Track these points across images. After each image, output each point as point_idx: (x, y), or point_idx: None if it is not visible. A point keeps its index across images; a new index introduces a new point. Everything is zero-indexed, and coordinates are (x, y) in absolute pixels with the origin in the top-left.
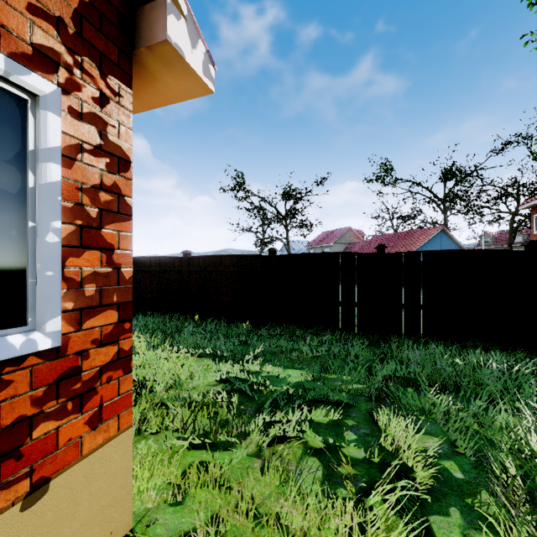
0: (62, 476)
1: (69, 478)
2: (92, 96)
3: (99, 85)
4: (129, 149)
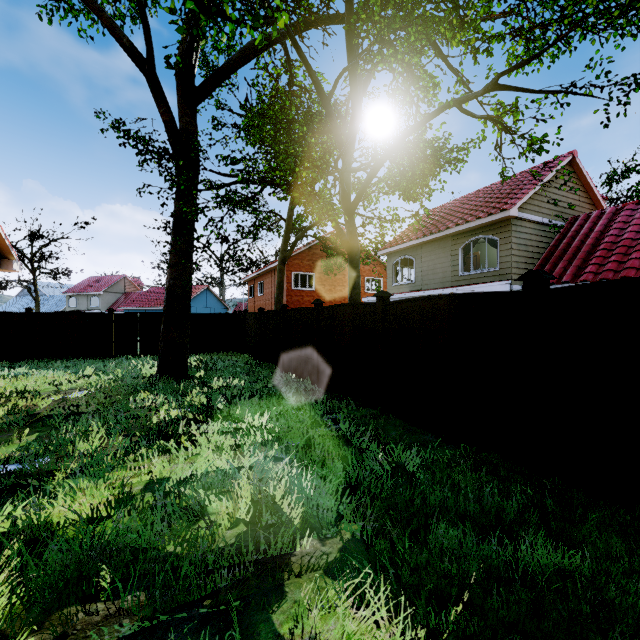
0: None
1: None
2: None
3: None
4: None
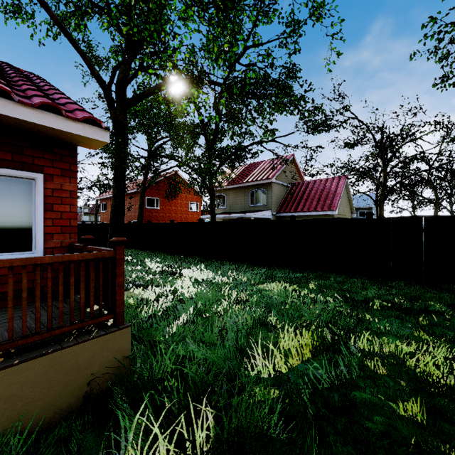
0: None
1: None
2: None
3: None
4: None
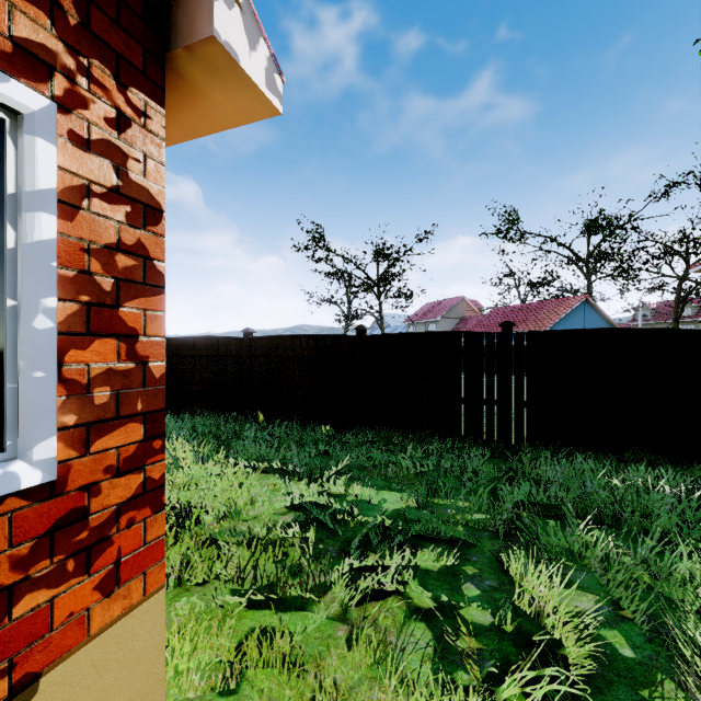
0: (59, 668)
1: (69, 671)
2: (105, 117)
3: (115, 100)
4: (160, 193)
